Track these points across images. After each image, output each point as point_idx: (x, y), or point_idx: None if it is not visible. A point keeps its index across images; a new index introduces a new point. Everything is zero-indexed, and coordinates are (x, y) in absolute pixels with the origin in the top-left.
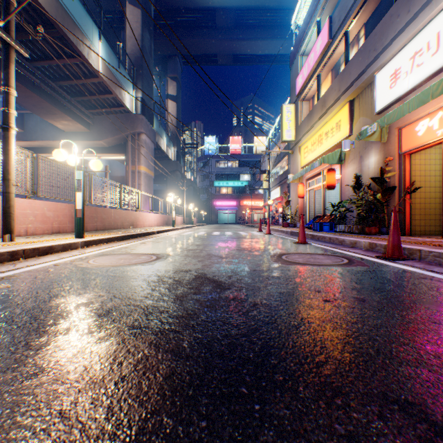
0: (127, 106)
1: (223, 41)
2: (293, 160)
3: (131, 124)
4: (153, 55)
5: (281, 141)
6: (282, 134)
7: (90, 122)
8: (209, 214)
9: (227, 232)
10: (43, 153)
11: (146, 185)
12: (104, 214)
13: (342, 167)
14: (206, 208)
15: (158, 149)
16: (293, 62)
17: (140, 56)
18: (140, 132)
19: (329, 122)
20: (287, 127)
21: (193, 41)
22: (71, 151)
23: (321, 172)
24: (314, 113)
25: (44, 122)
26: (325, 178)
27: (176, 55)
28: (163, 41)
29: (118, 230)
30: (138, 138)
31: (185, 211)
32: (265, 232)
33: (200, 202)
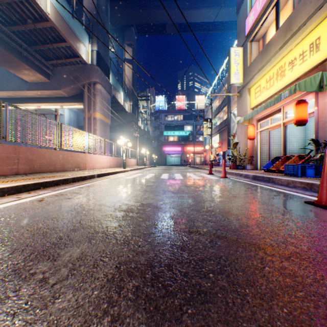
0: (82, 56)
1: (170, 11)
2: (241, 103)
3: (87, 74)
4: (109, 16)
5: (229, 84)
6: (230, 77)
7: (49, 72)
8: (159, 158)
9: (176, 174)
10: (12, 103)
11: (101, 130)
12: (32, 154)
13: (320, 96)
14: (157, 153)
15: (116, 103)
16: (241, 6)
17: (96, 13)
18: (95, 82)
19: (296, 47)
20: (235, 69)
21: (145, 12)
22: (36, 101)
23: (281, 108)
24: (272, 45)
25: (10, 74)
26: (294, 112)
27: (132, 25)
28: (120, 12)
29: (51, 174)
30: (94, 88)
31: (139, 155)
32: (216, 174)
33: (152, 148)
